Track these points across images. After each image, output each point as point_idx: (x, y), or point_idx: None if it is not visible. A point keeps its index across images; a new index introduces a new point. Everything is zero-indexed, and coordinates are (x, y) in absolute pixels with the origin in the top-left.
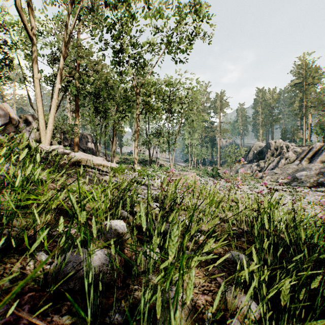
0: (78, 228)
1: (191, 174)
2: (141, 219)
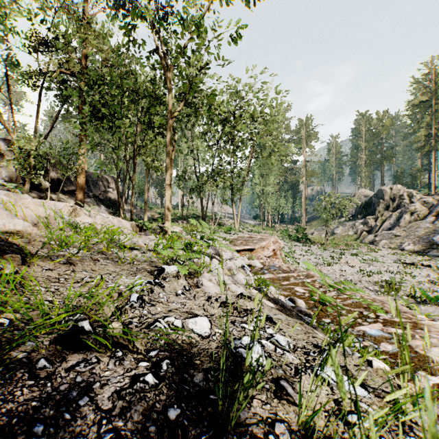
0: None
1: (271, 239)
2: None
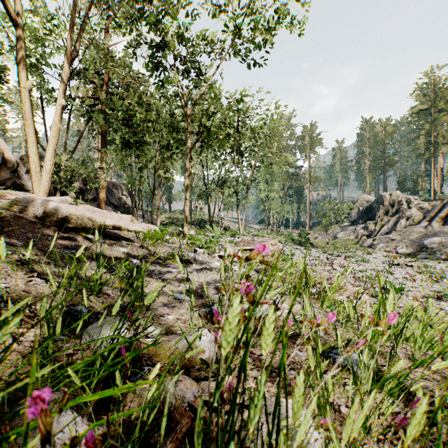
0: None
1: (271, 242)
2: None
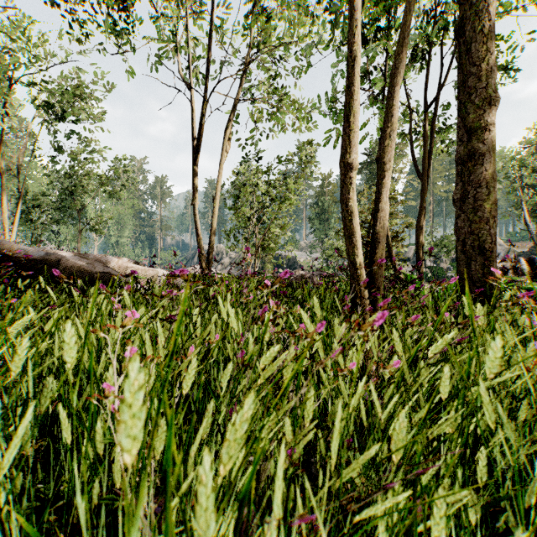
0: None
1: None
2: None
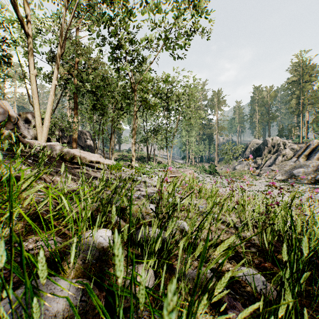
0: (2, 278)
1: (189, 171)
2: (114, 261)
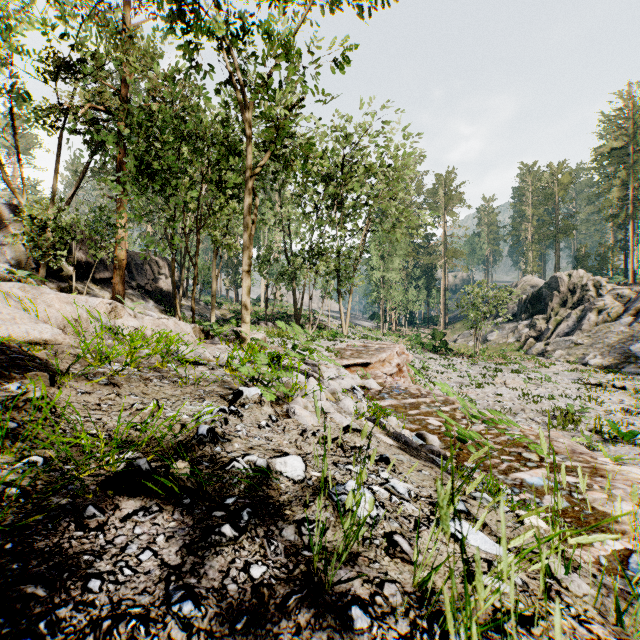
0: None
1: (395, 349)
2: None
